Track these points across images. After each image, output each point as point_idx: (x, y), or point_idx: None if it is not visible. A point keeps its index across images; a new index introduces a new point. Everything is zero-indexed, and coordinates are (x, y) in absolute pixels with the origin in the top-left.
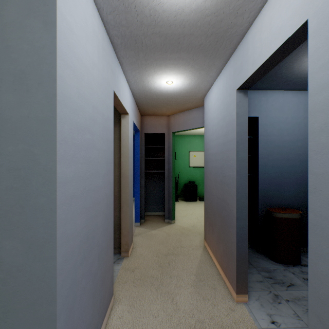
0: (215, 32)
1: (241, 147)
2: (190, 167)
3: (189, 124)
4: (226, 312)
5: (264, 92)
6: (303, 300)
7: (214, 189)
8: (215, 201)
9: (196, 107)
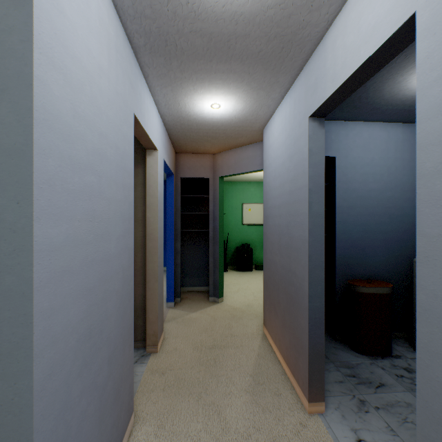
0: (280, 33)
1: (316, 197)
2: (243, 224)
3: (243, 165)
4: (296, 429)
5: (344, 123)
6: (397, 406)
7: (277, 255)
8: (278, 272)
9: (252, 142)
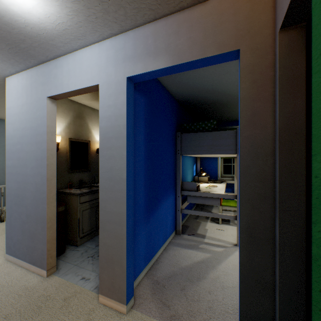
0: None
1: None
2: None
3: None
4: None
5: None
6: None
7: None
8: None
9: None
